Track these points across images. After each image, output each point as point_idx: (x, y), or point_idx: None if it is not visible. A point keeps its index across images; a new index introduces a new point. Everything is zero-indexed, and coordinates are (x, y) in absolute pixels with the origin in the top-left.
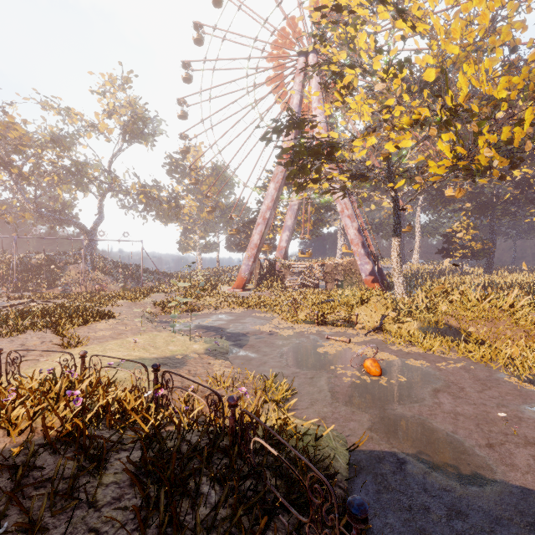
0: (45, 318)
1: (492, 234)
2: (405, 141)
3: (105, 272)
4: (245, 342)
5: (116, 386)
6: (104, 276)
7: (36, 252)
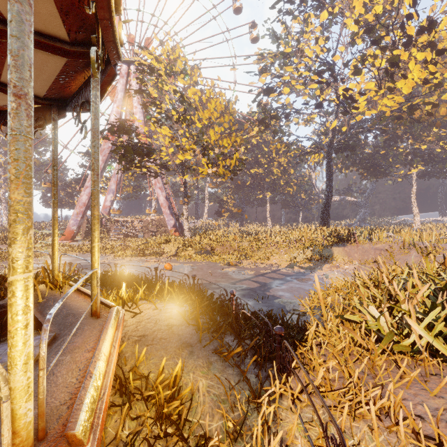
0: None
1: (243, 203)
2: (188, 156)
3: None
4: None
5: None
6: None
7: None
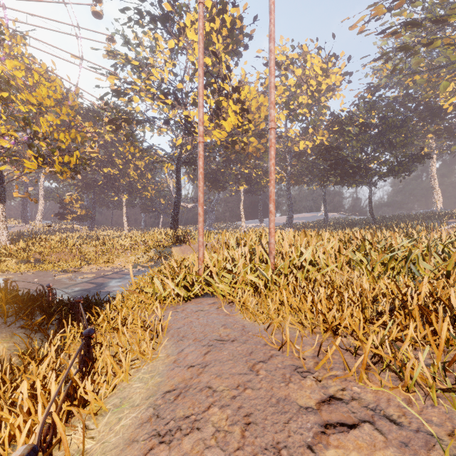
0: None
1: (94, 205)
2: (5, 143)
3: None
4: None
5: None
6: None
7: None
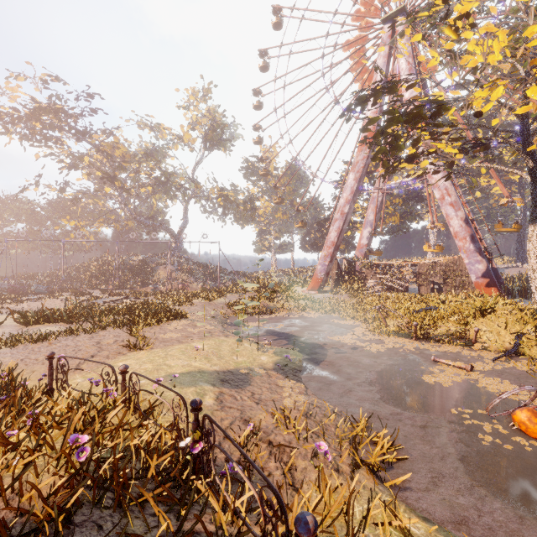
0: (128, 315)
1: None
2: None
3: (188, 273)
4: (322, 356)
5: (147, 424)
6: (188, 276)
7: (135, 255)
